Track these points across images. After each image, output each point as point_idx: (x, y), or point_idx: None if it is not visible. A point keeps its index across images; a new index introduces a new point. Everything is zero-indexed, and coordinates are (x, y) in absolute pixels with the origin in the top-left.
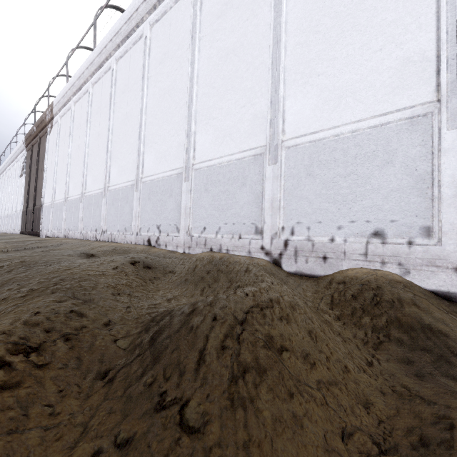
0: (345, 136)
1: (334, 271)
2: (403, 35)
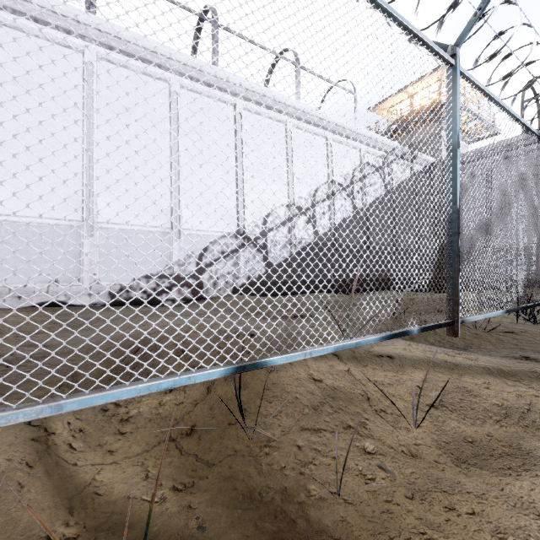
0: (34, 225)
1: (27, 304)
2: (68, 183)
